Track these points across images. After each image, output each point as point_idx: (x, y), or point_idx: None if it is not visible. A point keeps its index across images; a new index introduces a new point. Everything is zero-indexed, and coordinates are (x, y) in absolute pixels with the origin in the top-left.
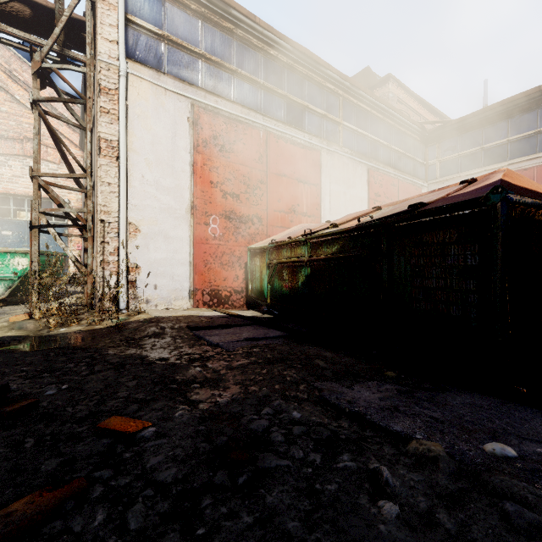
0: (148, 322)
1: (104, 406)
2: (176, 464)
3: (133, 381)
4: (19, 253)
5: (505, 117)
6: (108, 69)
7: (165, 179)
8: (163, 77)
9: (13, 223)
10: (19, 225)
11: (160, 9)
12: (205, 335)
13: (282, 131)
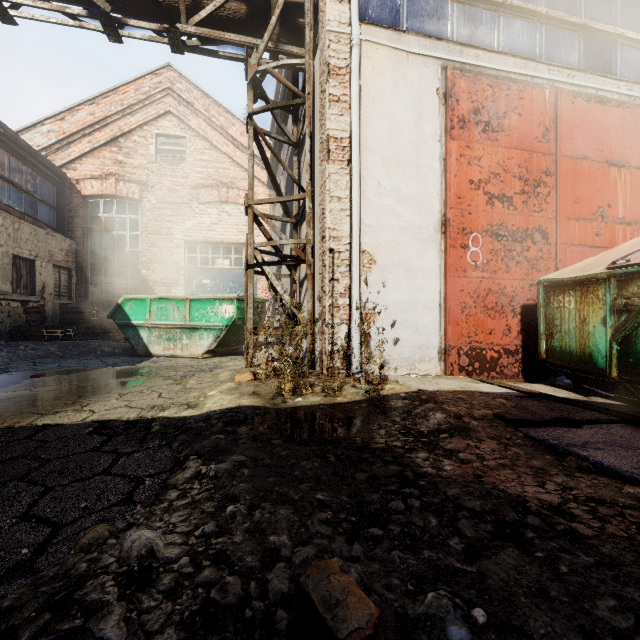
0: (418, 400)
1: None
2: None
3: None
4: (226, 300)
5: None
6: (338, 40)
7: (407, 185)
8: (404, 36)
9: (212, 272)
10: (216, 273)
11: None
12: (566, 445)
13: (579, 84)
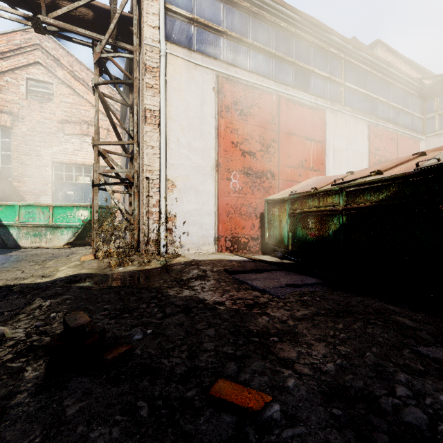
0: (189, 264)
1: (198, 361)
2: None
3: (210, 329)
4: (82, 207)
5: None
6: (152, 50)
7: (195, 142)
8: (194, 54)
9: (75, 185)
10: (78, 187)
11: None
12: (246, 280)
13: (291, 94)
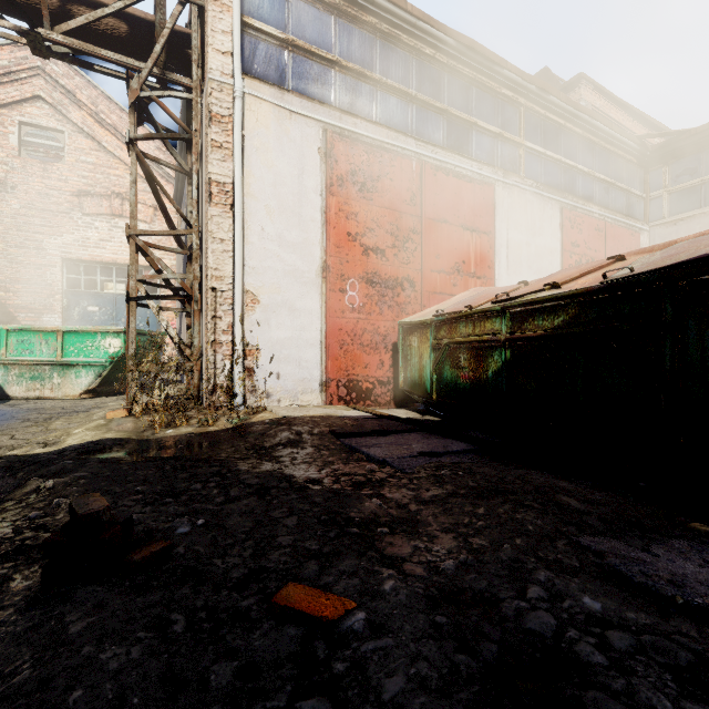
0: (277, 424)
1: (266, 561)
2: (432, 698)
3: (291, 518)
4: (111, 333)
5: None
6: (221, 89)
7: (290, 232)
8: (288, 95)
9: (101, 297)
10: (106, 299)
11: (283, 6)
12: (360, 446)
13: (441, 160)
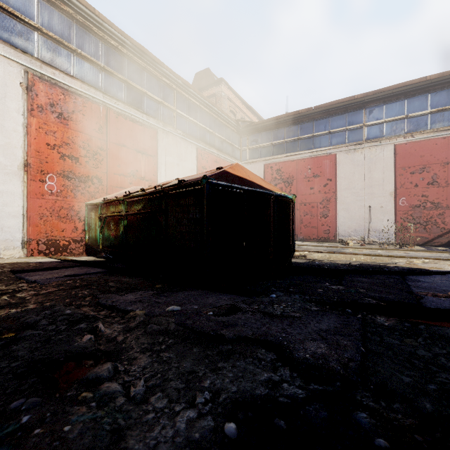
0: None
1: None
2: None
3: None
4: None
5: (283, 126)
6: None
7: None
8: None
9: None
10: None
11: None
12: (26, 276)
13: (122, 109)
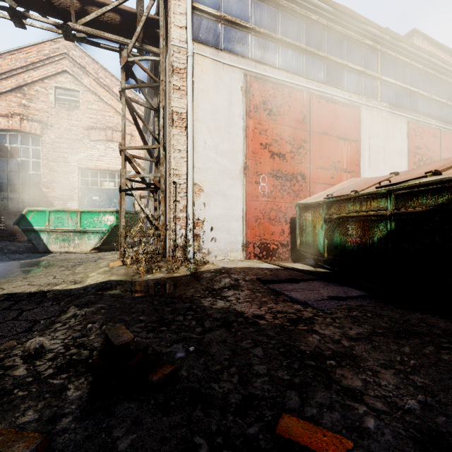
0: (219, 272)
1: (252, 388)
2: None
3: (257, 348)
4: (108, 212)
5: None
6: (179, 51)
7: (223, 144)
8: (221, 53)
9: (100, 191)
10: (103, 192)
11: None
12: (282, 290)
13: (323, 91)
